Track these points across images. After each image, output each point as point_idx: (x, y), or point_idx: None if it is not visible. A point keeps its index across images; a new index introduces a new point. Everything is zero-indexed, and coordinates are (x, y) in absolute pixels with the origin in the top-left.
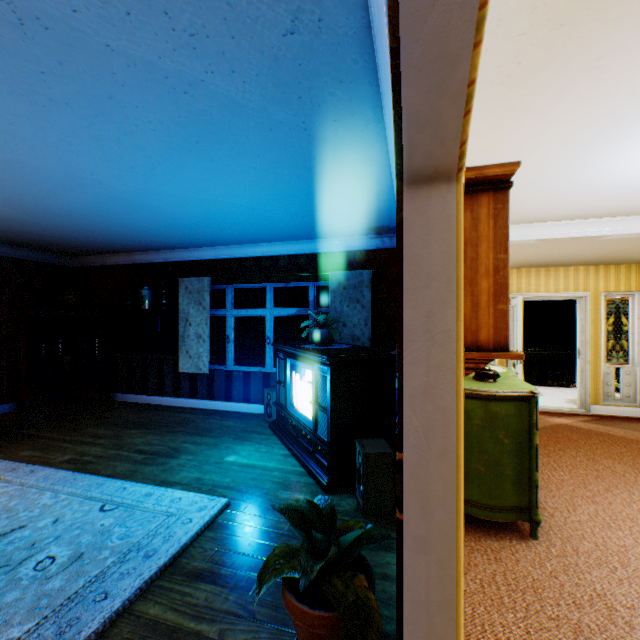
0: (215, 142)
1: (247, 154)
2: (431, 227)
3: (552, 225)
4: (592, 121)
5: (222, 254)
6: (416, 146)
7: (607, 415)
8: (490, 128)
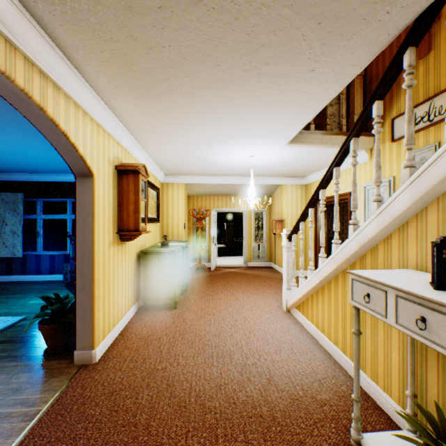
0: (13, 131)
1: (35, 137)
2: (85, 191)
3: (219, 177)
4: (190, 146)
5: (33, 178)
6: (75, 167)
7: (254, 266)
8: (152, 143)
